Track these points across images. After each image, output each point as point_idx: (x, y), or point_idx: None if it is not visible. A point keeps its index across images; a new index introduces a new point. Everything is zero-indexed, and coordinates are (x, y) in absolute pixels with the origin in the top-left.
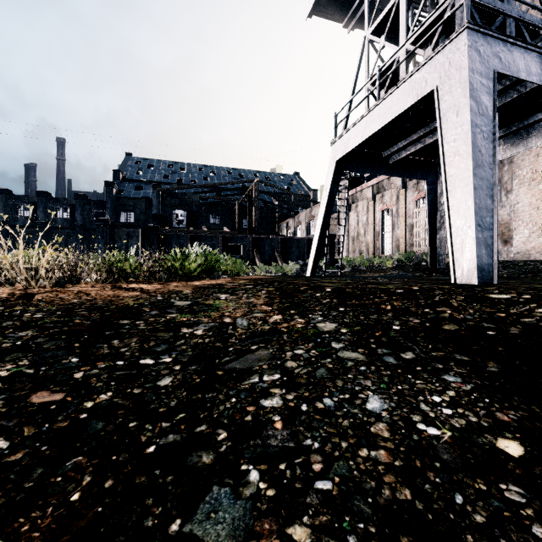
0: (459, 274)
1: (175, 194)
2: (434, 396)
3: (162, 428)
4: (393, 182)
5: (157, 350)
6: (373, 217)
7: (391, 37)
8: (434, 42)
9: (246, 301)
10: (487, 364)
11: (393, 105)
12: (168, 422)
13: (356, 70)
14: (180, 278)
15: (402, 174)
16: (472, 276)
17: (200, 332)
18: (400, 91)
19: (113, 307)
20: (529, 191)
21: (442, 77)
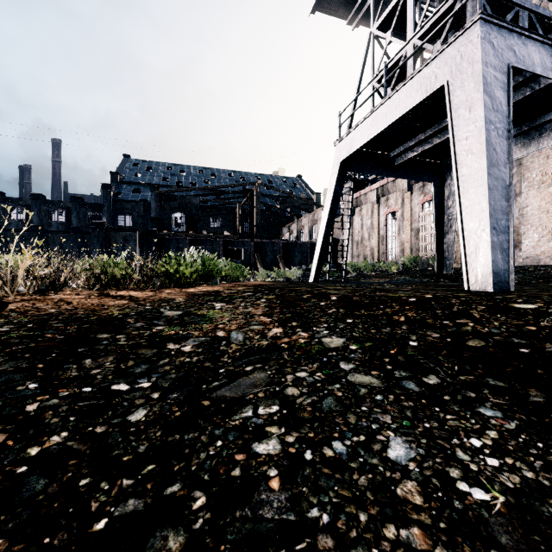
0: (473, 281)
1: (174, 197)
2: (471, 439)
3: (121, 489)
4: (398, 185)
5: (136, 371)
6: (378, 221)
7: (398, 33)
8: (443, 36)
9: (243, 311)
10: (528, 392)
11: (400, 102)
12: (132, 478)
13: (362, 67)
14: (175, 284)
15: (409, 175)
16: (487, 283)
17: (188, 348)
18: (408, 88)
19: (94, 318)
20: (539, 194)
21: (453, 71)
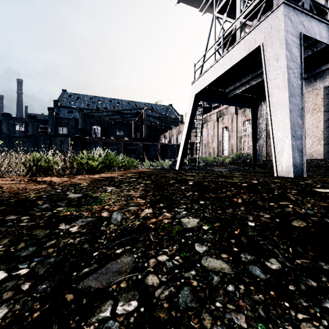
0: (280, 170)
1: (93, 116)
2: None
3: None
4: (229, 110)
5: (21, 255)
6: (217, 131)
7: (230, 16)
8: (258, 16)
9: (126, 194)
10: None
11: (232, 57)
12: None
13: (208, 36)
14: (86, 172)
15: (236, 104)
16: (289, 171)
17: (75, 229)
18: (237, 47)
19: (12, 201)
20: (312, 117)
21: (266, 36)
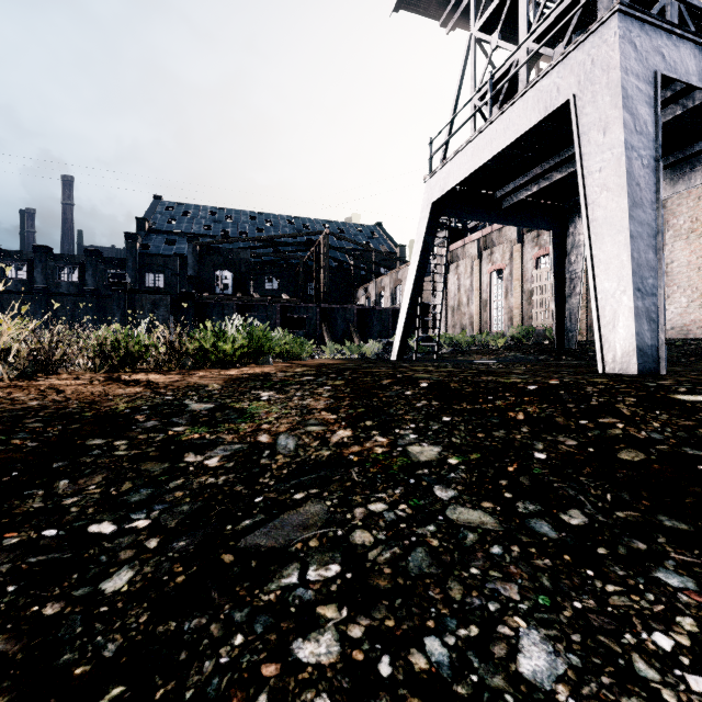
0: (609, 360)
1: (218, 249)
2: (655, 633)
3: None
4: (505, 235)
5: (131, 500)
6: (480, 280)
7: (506, 36)
8: (567, 38)
9: (299, 404)
10: None
11: (511, 124)
12: None
13: (459, 80)
14: (212, 364)
15: (520, 222)
16: (629, 363)
17: (214, 462)
18: (522, 105)
19: (89, 414)
20: (688, 246)
21: (582, 82)
